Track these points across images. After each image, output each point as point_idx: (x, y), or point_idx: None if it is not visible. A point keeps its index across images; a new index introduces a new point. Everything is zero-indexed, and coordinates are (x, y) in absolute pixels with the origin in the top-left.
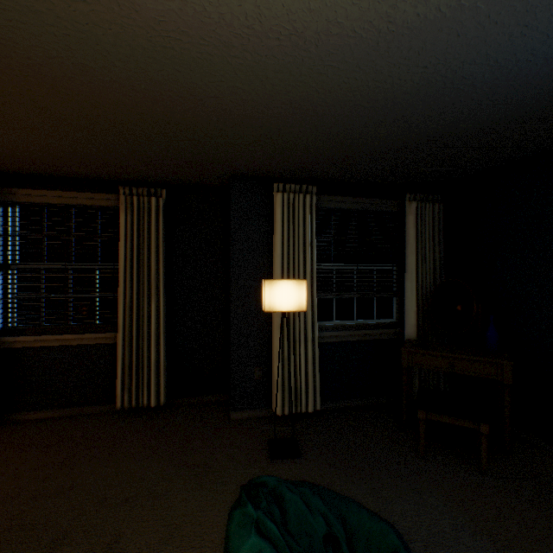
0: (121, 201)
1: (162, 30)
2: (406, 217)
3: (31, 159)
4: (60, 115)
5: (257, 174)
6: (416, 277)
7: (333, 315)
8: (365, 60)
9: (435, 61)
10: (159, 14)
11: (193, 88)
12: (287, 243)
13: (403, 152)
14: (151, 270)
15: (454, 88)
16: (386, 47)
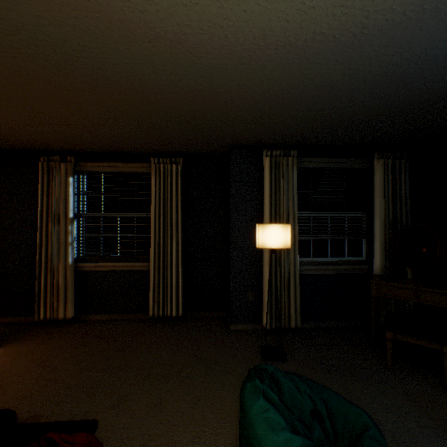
0: (152, 168)
1: (196, 53)
2: (374, 172)
3: (96, 142)
4: (121, 112)
5: (250, 144)
6: (384, 223)
7: (311, 253)
8: (342, 55)
9: (401, 50)
10: (195, 43)
11: (211, 87)
12: (274, 196)
13: (372, 120)
14: (172, 217)
15: (418, 68)
16: (360, 45)
